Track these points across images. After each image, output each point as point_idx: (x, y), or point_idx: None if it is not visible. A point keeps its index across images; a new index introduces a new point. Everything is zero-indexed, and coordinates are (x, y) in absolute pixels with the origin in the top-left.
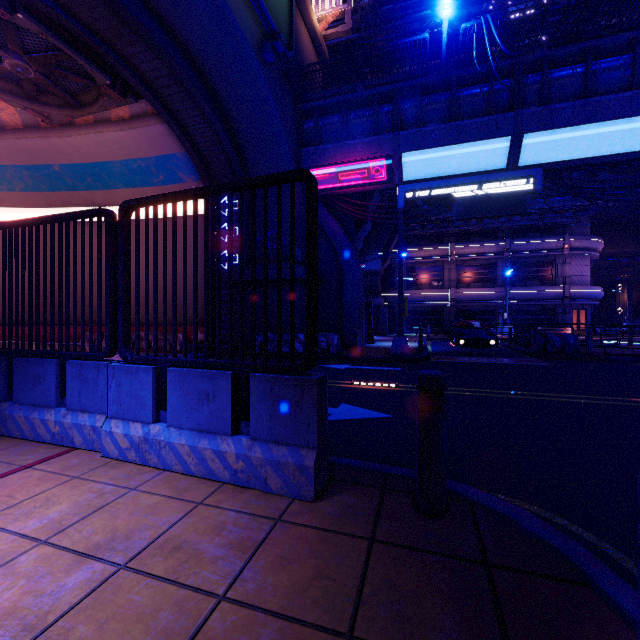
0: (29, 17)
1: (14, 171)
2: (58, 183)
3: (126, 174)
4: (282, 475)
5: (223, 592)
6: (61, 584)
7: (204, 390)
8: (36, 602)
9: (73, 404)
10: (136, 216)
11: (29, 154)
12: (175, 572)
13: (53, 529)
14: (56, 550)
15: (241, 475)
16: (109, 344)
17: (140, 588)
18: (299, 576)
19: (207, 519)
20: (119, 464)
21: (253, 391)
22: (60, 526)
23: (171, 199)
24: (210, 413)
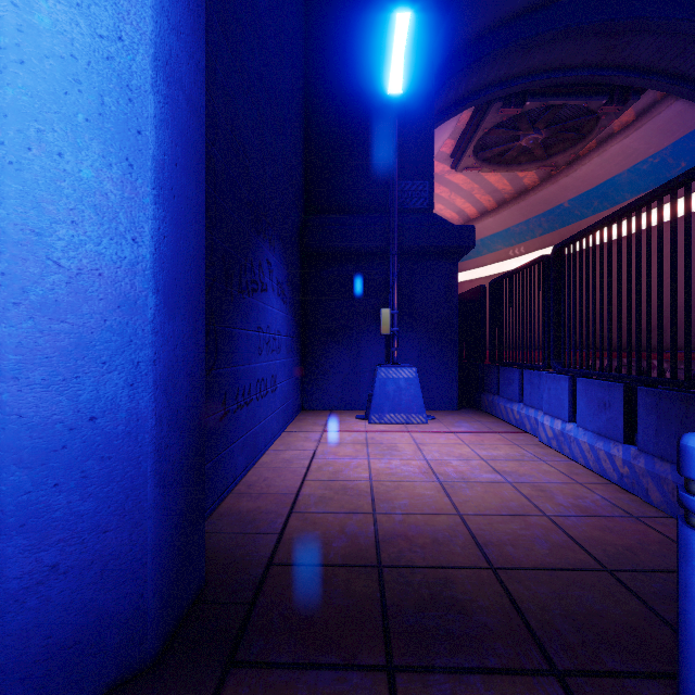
0: (533, 99)
1: (534, 221)
2: (567, 218)
3: (634, 181)
4: (661, 490)
5: (549, 514)
6: (481, 474)
7: (602, 399)
8: (469, 474)
9: (526, 401)
10: (561, 256)
11: (544, 203)
12: (531, 496)
13: (490, 458)
14: (486, 464)
15: (626, 480)
16: (547, 358)
17: (510, 491)
18: (609, 539)
19: (575, 490)
20: (545, 447)
21: (640, 404)
22: (494, 458)
23: (583, 235)
24: (606, 420)
